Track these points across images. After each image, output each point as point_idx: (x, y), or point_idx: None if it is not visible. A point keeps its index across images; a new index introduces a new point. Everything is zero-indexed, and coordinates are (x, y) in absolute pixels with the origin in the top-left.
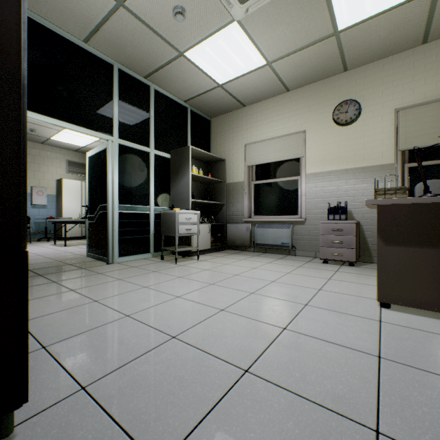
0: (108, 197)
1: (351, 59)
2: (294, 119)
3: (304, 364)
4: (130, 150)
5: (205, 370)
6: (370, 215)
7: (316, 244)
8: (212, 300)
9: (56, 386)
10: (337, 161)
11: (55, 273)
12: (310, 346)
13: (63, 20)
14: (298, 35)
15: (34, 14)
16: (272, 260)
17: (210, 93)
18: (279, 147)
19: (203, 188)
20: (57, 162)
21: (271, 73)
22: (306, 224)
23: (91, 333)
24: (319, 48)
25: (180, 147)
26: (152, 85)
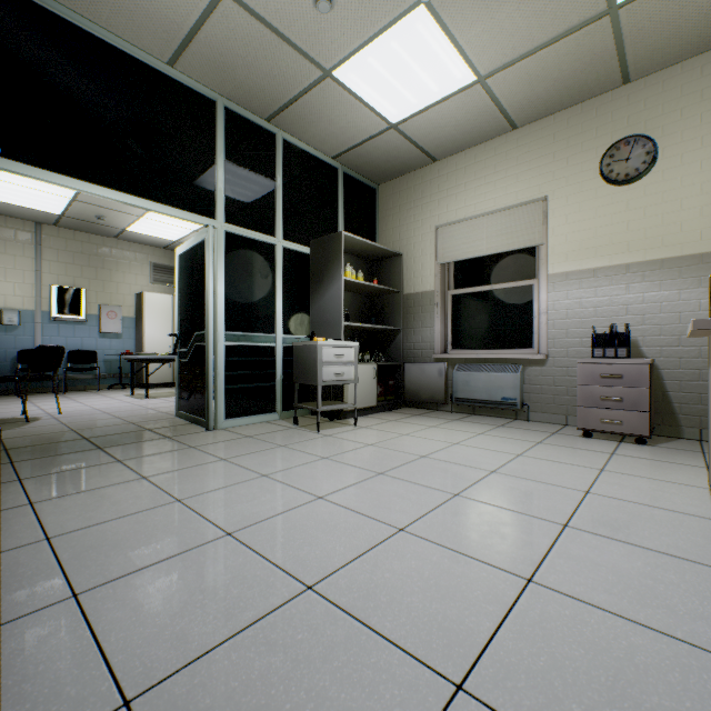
0: (207, 320)
1: (639, 59)
2: (526, 179)
3: (588, 680)
4: (243, 242)
5: (372, 679)
6: (675, 349)
7: (568, 401)
8: (381, 508)
9: (77, 692)
10: (608, 251)
11: (123, 444)
12: (592, 629)
13: (135, 29)
14: (538, 20)
15: (90, 22)
16: (486, 428)
17: (375, 140)
18: (498, 229)
19: (364, 304)
20: (137, 266)
21: (484, 97)
22: (549, 365)
23: (160, 568)
24: (576, 42)
25: (325, 235)
26: (280, 133)
